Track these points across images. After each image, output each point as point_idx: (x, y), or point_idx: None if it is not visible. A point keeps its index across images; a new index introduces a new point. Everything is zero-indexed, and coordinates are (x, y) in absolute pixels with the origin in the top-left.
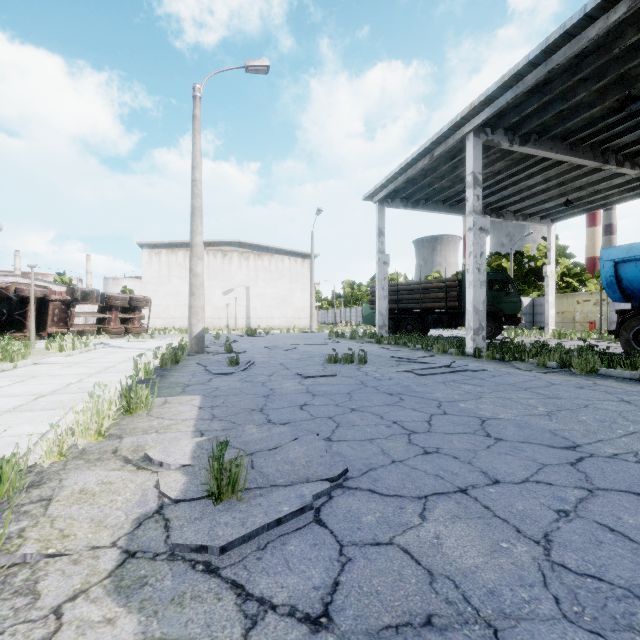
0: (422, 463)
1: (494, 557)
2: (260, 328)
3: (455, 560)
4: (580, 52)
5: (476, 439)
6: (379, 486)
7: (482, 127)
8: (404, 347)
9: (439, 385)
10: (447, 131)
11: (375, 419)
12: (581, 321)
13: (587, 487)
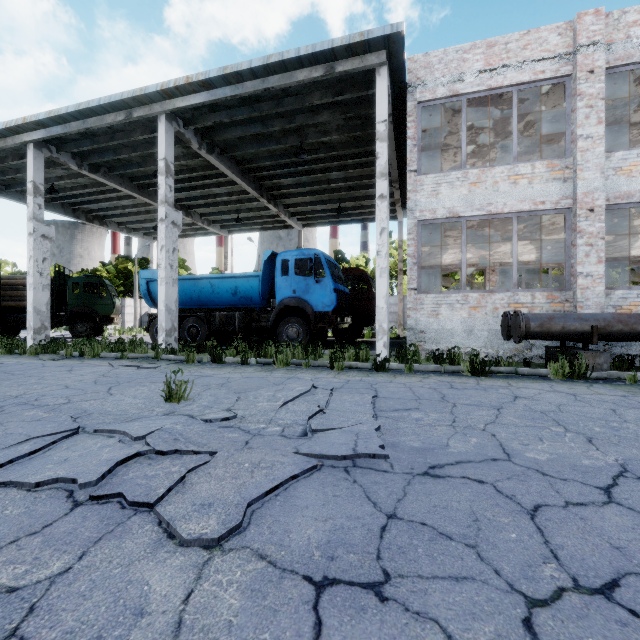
0: None
1: None
2: None
3: None
4: (111, 127)
5: None
6: None
7: (46, 143)
8: None
9: None
10: (3, 130)
11: None
12: None
13: None
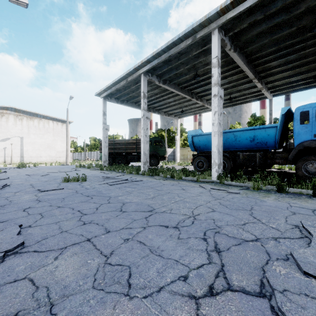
0: (77, 230)
1: (80, 269)
2: (31, 163)
3: (57, 276)
4: (179, 52)
5: (114, 213)
6: (42, 247)
7: (147, 72)
8: (113, 171)
9: (116, 189)
10: (132, 70)
11: (68, 210)
12: (189, 158)
13: (144, 226)
